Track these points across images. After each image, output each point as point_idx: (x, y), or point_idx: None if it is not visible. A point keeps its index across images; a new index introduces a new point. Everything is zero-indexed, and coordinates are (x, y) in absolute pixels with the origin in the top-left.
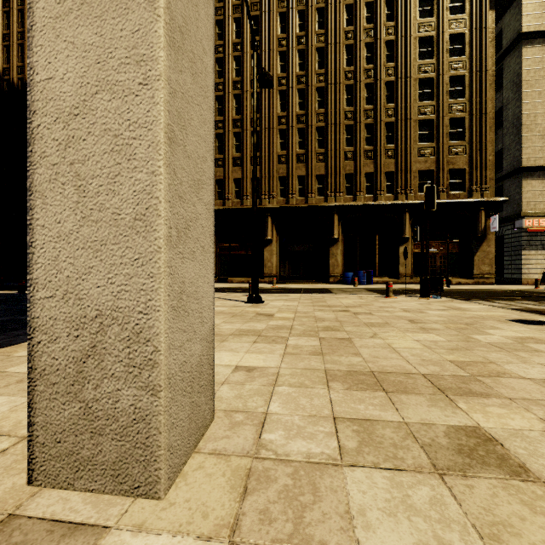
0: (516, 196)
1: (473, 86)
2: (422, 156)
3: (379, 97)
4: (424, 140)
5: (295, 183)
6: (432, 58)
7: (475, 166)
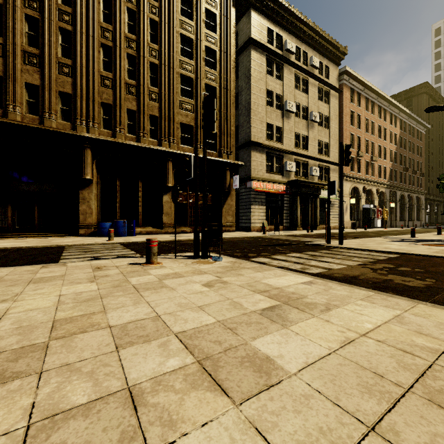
0: (247, 163)
1: (222, 63)
2: (184, 109)
3: (142, 30)
4: (185, 96)
5: (20, 91)
6: (192, 20)
7: (223, 132)
